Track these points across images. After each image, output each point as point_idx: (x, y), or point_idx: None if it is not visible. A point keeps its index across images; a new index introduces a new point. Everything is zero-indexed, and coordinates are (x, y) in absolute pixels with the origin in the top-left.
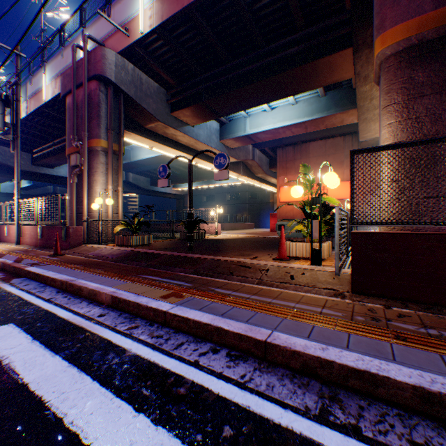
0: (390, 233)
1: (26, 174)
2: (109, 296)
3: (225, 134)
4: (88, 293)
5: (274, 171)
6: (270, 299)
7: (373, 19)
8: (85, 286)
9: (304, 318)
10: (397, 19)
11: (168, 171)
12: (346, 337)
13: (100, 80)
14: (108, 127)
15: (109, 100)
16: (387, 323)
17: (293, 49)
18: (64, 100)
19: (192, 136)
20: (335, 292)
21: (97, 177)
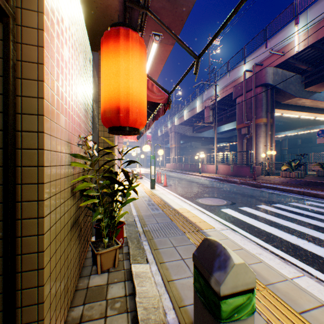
0: None
1: (189, 138)
2: None
3: None
4: (323, 196)
5: None
6: None
7: None
8: (319, 193)
9: None
10: None
11: None
12: None
13: (262, 86)
14: (266, 110)
15: (267, 95)
16: None
17: None
18: (233, 100)
19: (319, 100)
20: None
21: (259, 139)
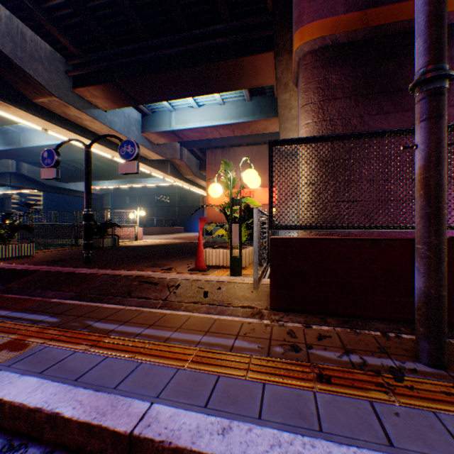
0: (310, 238)
1: None
2: None
3: (148, 126)
4: None
5: (204, 174)
6: (170, 332)
7: (293, 14)
8: None
9: (208, 362)
10: (314, 15)
11: (57, 158)
12: (260, 393)
13: None
14: None
15: None
16: (309, 353)
17: (218, 40)
18: None
19: (105, 123)
20: (253, 310)
21: None
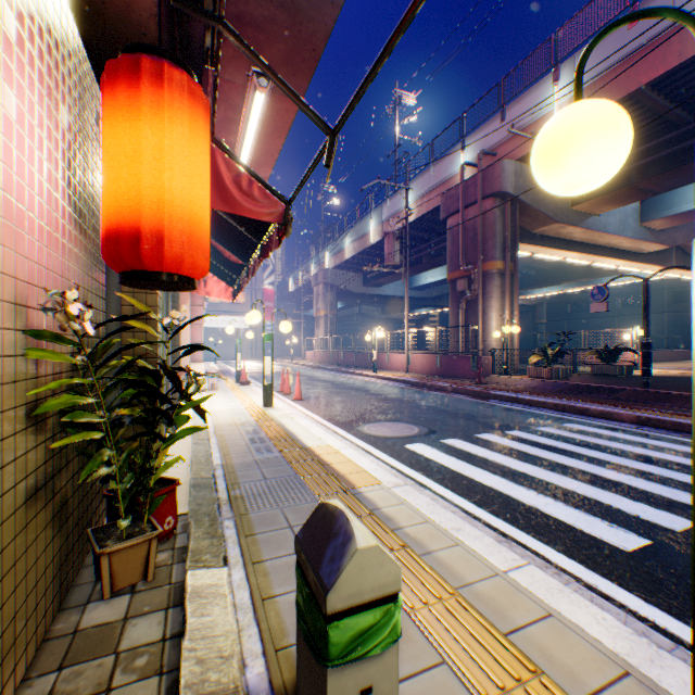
0: None
1: (356, 297)
2: (629, 416)
3: (650, 212)
4: (597, 413)
5: None
6: None
7: None
8: (590, 407)
9: None
10: None
11: (605, 293)
12: None
13: (495, 196)
14: (502, 245)
15: (505, 215)
16: None
17: None
18: (442, 221)
19: (597, 230)
20: None
21: (491, 302)
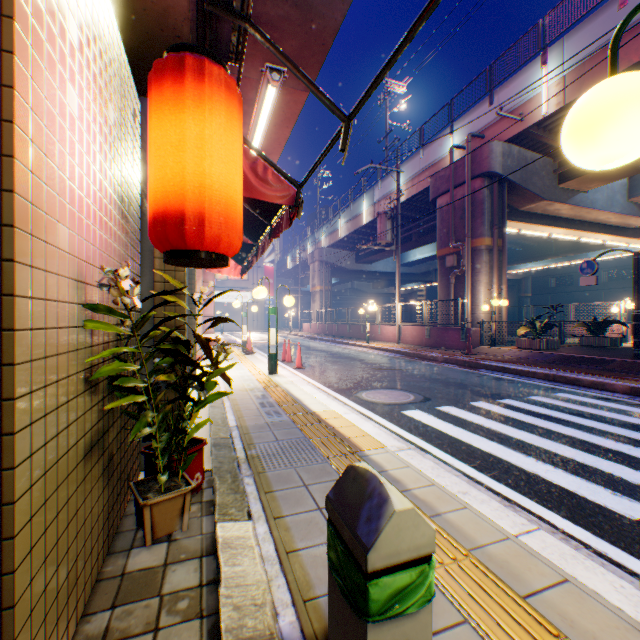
0: None
1: (349, 273)
2: (622, 386)
3: (638, 187)
4: (589, 384)
5: None
6: None
7: None
8: (581, 378)
9: None
10: None
11: (595, 268)
12: None
13: (484, 177)
14: (490, 223)
15: (493, 194)
16: None
17: None
18: (432, 201)
19: (584, 206)
20: None
21: (479, 277)
